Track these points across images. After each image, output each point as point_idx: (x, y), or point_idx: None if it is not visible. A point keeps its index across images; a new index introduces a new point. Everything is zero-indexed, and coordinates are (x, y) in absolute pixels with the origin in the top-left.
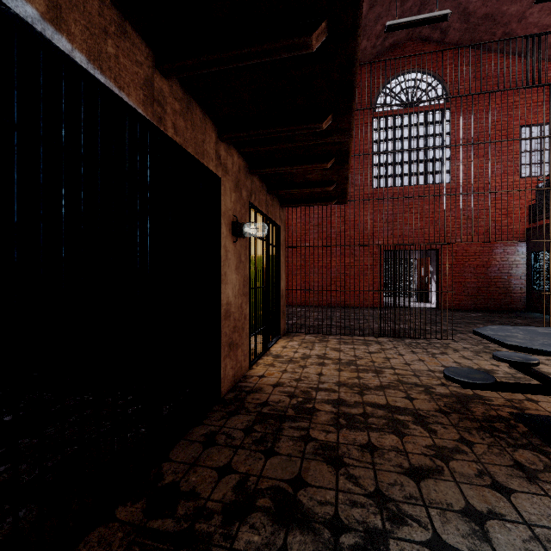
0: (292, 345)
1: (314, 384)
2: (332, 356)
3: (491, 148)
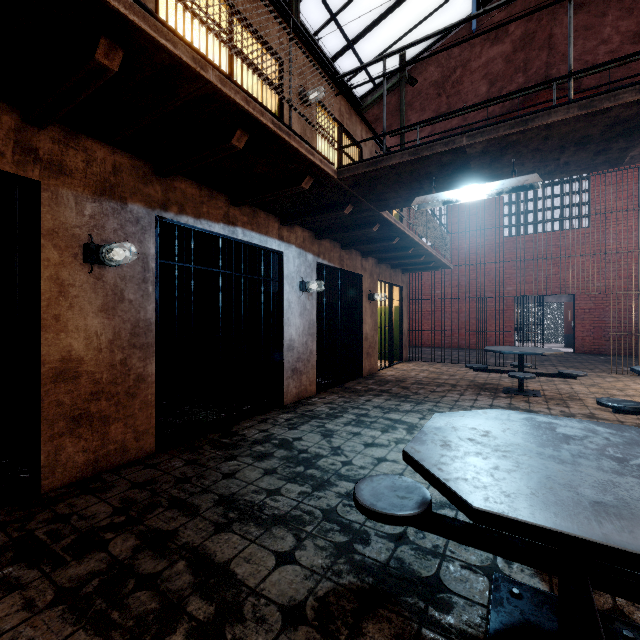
0: (408, 365)
1: (411, 376)
2: (431, 370)
3: (636, 189)
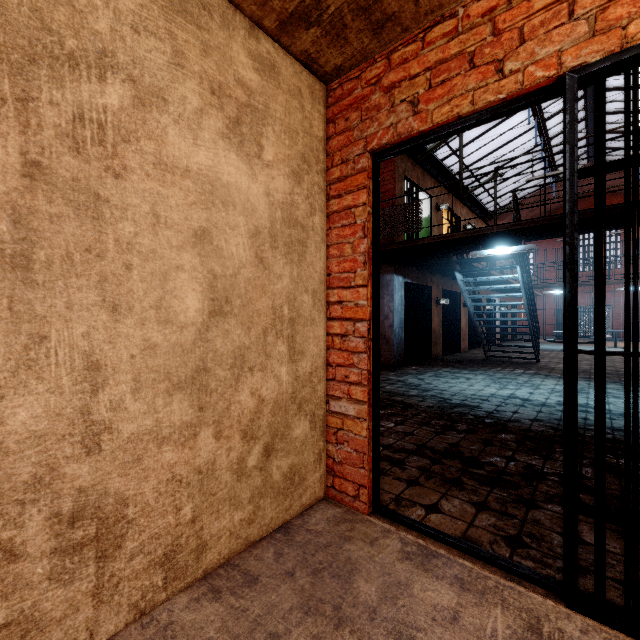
0: None
1: None
2: None
3: None
